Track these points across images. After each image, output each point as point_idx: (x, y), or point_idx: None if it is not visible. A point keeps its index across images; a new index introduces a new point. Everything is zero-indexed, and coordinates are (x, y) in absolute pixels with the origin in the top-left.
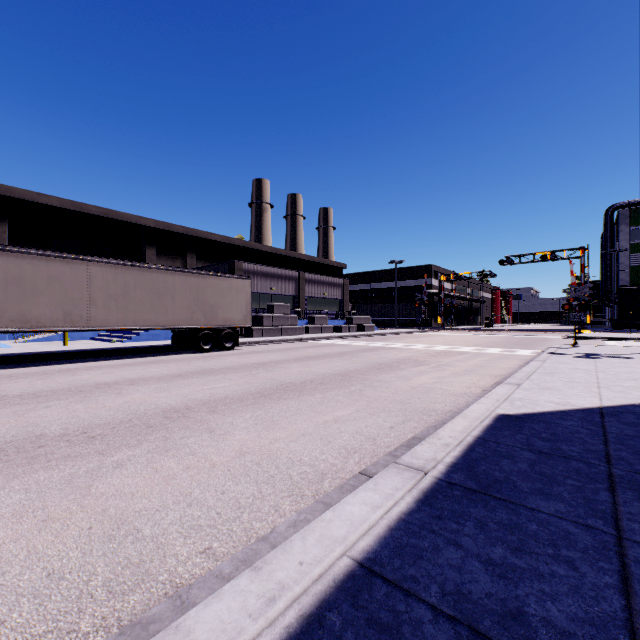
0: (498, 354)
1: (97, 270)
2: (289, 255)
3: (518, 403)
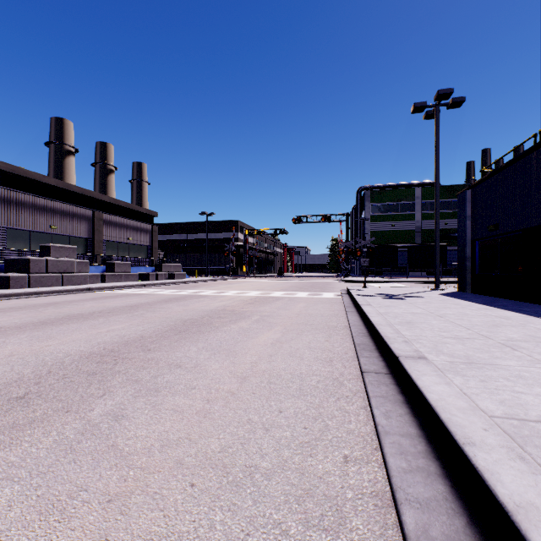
0: (310, 298)
1: None
2: (85, 194)
3: None
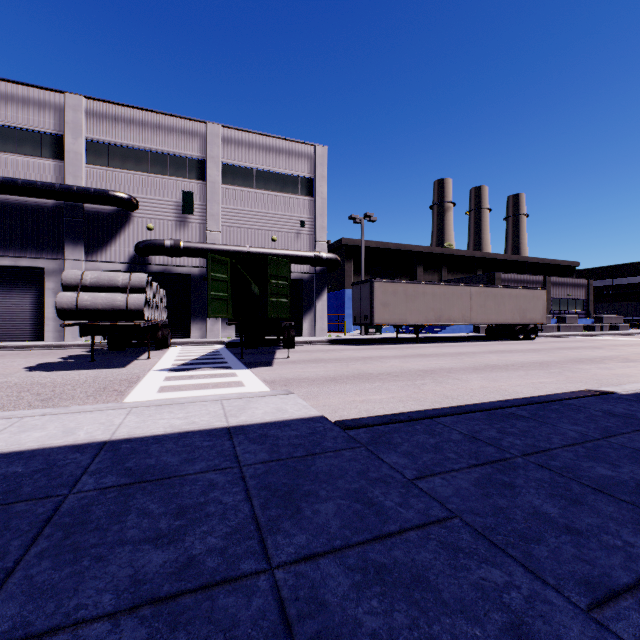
0: None
1: (473, 291)
2: (520, 260)
3: None
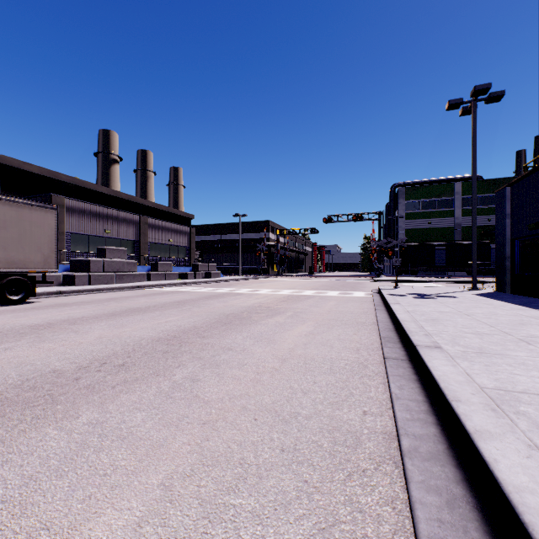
0: (341, 297)
1: None
2: (132, 200)
3: (534, 413)
